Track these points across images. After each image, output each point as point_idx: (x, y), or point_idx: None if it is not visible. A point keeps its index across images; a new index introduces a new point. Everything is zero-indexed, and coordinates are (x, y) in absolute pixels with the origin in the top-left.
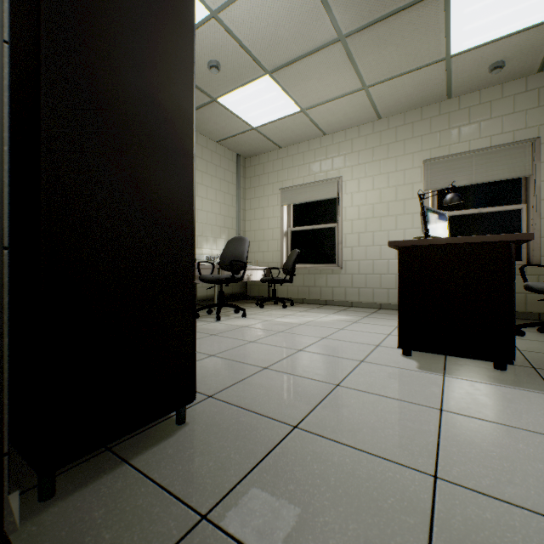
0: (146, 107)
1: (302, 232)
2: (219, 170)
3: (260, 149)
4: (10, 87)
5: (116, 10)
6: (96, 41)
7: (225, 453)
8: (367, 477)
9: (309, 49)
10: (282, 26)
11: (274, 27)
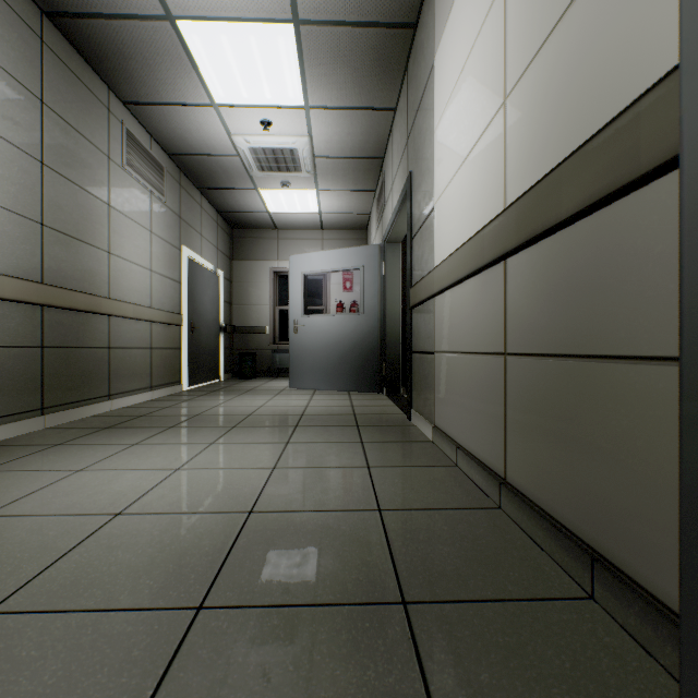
0: None
1: None
2: None
3: None
4: (402, 306)
5: None
6: None
7: None
8: None
9: None
10: None
11: None
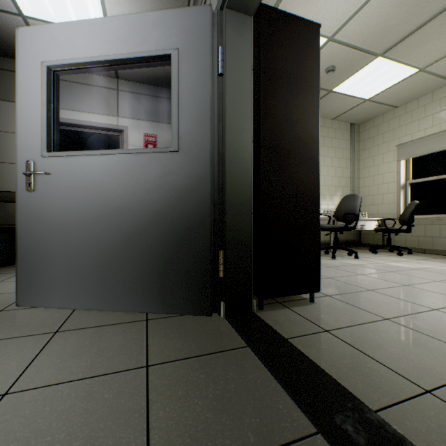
0: (296, 143)
1: (422, 183)
2: (334, 141)
3: (374, 114)
4: None
5: (284, 106)
6: (277, 124)
7: (337, 317)
8: (434, 348)
9: (423, 21)
10: (391, 18)
11: (383, 22)
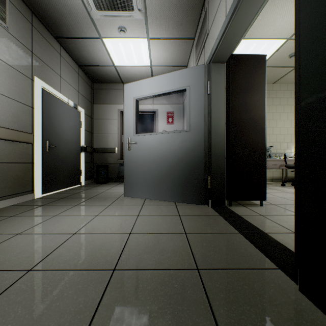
0: (250, 121)
1: None
2: None
3: None
4: None
5: (243, 103)
6: (239, 113)
7: (272, 212)
8: None
9: None
10: None
11: None
